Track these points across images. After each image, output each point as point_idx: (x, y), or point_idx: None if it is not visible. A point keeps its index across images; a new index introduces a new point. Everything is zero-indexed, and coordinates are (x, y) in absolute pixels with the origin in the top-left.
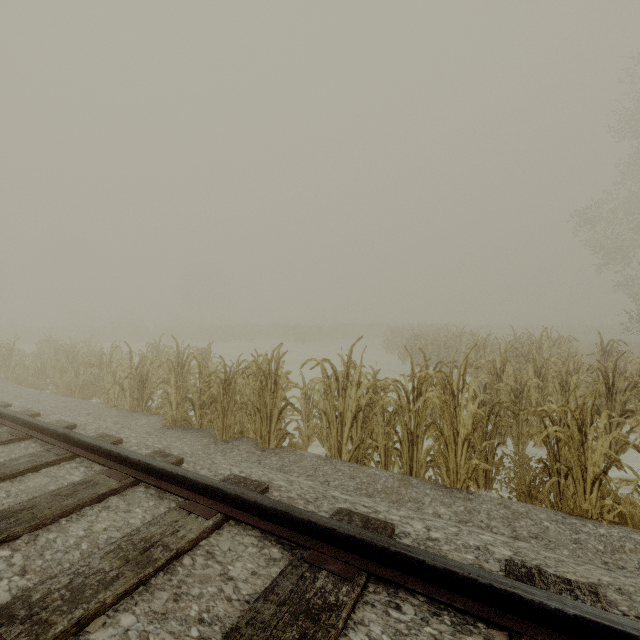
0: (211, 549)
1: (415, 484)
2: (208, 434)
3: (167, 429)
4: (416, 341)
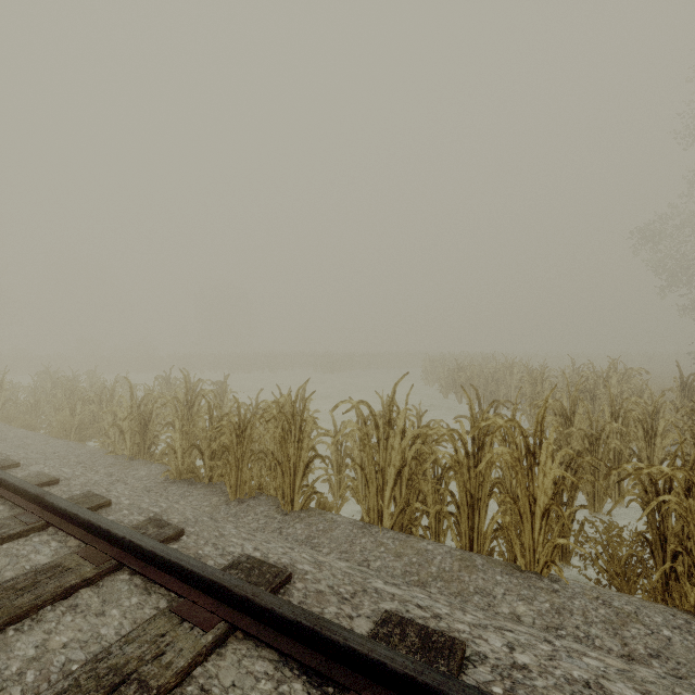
0: (208, 683)
1: (480, 566)
2: (219, 490)
3: (170, 483)
4: (460, 373)
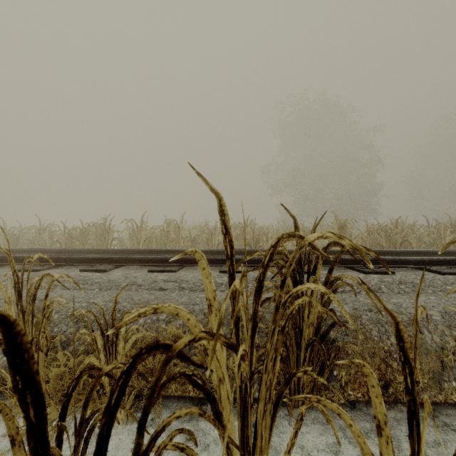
0: None
1: None
2: None
3: None
4: None
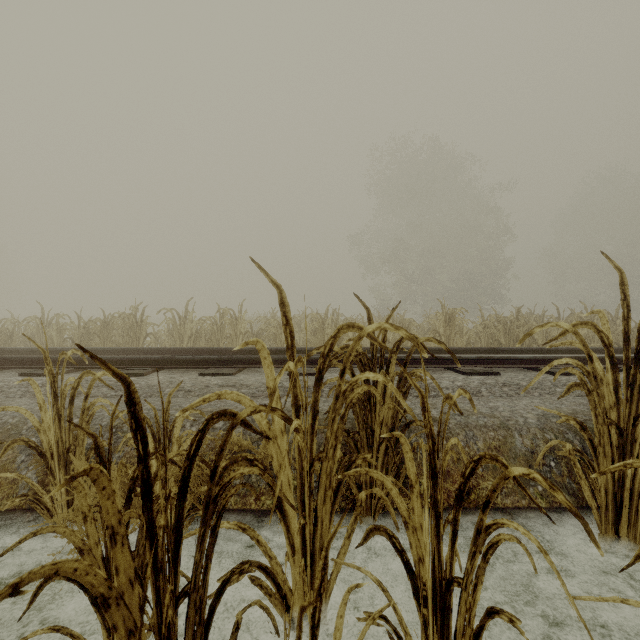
0: None
1: None
2: None
3: None
4: None
